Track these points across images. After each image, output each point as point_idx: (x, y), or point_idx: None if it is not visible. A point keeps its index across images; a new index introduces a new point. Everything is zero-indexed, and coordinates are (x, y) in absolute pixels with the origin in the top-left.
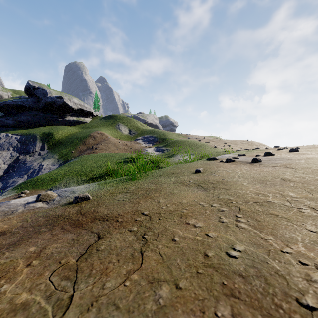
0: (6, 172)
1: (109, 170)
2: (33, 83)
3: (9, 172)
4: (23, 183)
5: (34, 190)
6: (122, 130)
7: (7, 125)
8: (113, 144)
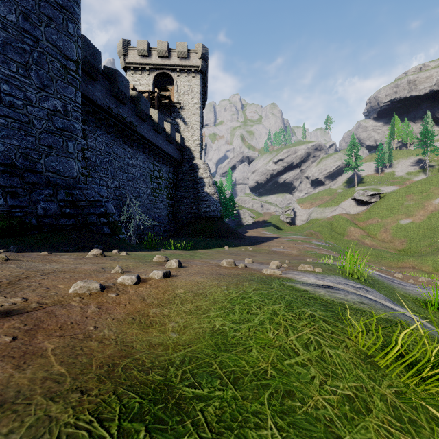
0: None
1: None
2: None
3: None
4: None
5: None
6: None
7: None
8: None
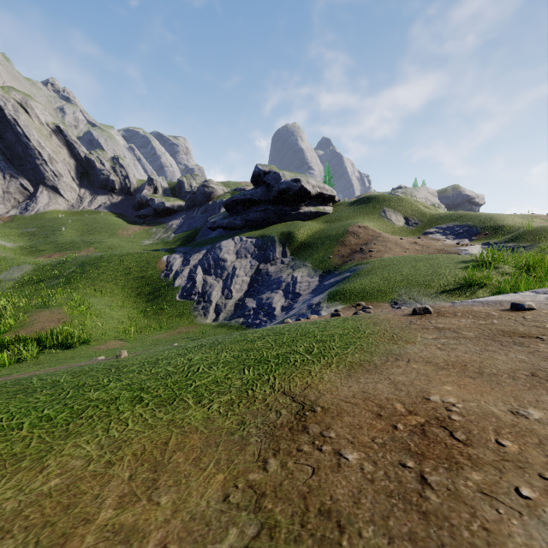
0: (250, 285)
1: (462, 279)
2: (262, 167)
3: (254, 285)
4: (335, 294)
5: (367, 302)
6: (392, 220)
7: (235, 227)
8: (394, 243)
